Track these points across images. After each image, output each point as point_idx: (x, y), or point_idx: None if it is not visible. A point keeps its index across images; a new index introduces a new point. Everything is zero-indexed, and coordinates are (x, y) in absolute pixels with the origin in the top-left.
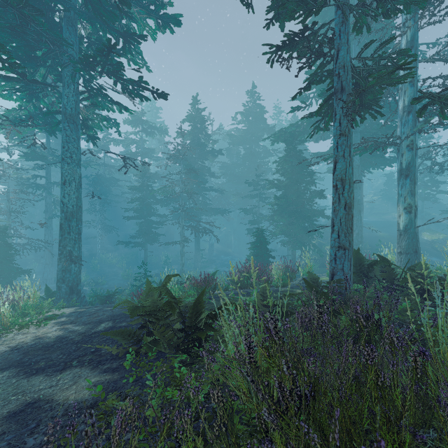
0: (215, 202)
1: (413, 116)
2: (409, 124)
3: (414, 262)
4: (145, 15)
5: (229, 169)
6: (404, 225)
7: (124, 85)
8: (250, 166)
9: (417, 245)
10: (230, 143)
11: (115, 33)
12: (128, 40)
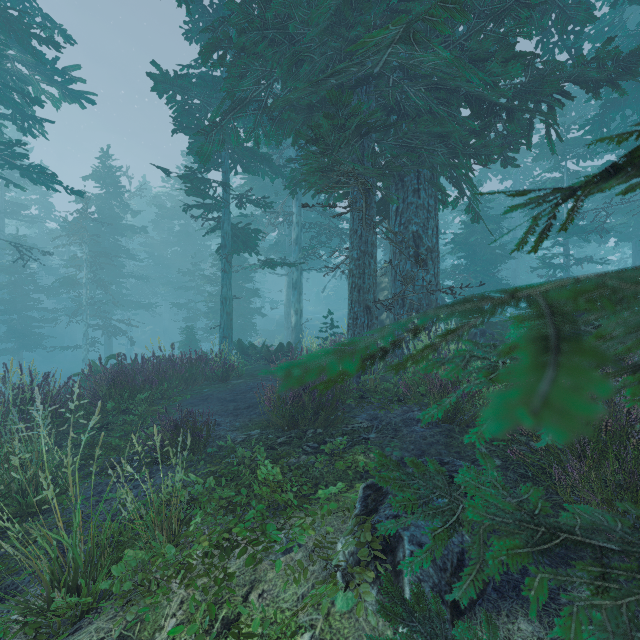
0: (136, 291)
1: (298, 247)
2: (296, 253)
3: (299, 349)
4: (46, 82)
5: (157, 247)
6: (294, 323)
7: (26, 172)
8: (188, 247)
9: (301, 337)
10: (159, 214)
11: (9, 108)
12: (27, 118)
